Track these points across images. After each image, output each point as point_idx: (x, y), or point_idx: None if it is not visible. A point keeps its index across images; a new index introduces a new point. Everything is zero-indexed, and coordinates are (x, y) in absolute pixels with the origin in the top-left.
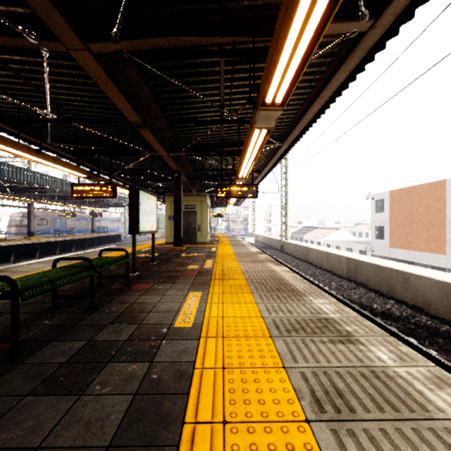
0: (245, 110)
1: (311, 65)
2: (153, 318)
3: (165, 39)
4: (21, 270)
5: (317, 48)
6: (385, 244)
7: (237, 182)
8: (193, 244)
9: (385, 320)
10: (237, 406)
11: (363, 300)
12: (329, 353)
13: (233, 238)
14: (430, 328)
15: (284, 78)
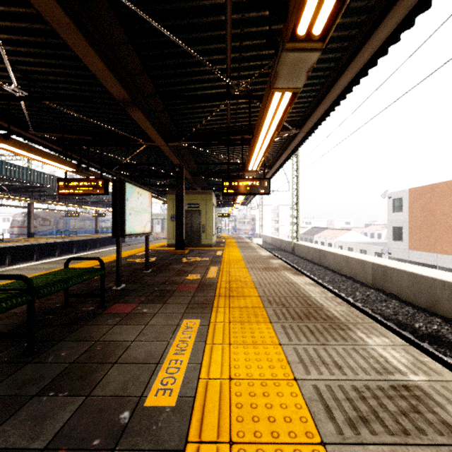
0: (257, 86)
1: (347, 11)
2: (115, 378)
3: None
4: None
5: None
6: (404, 246)
7: (246, 176)
8: (197, 247)
9: (435, 347)
10: None
11: (400, 317)
12: None
13: (241, 239)
14: None
15: None
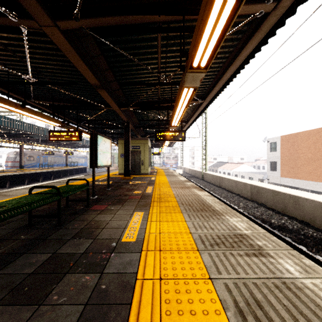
0: (176, 76)
1: (226, 40)
2: (105, 233)
3: (116, 17)
4: (10, 194)
5: (231, 26)
6: (277, 175)
7: (170, 129)
8: (138, 175)
9: (281, 232)
10: (172, 316)
11: (264, 216)
12: (246, 265)
13: (167, 170)
14: (316, 238)
15: (208, 46)
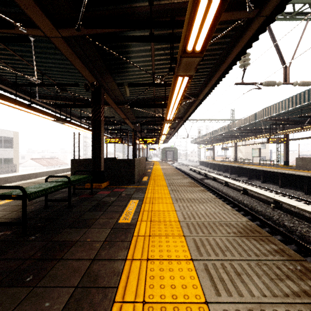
0: None
1: None
2: (17, 203)
3: None
4: None
5: None
6: None
7: None
8: None
9: None
10: None
11: None
12: None
13: None
14: None
15: None
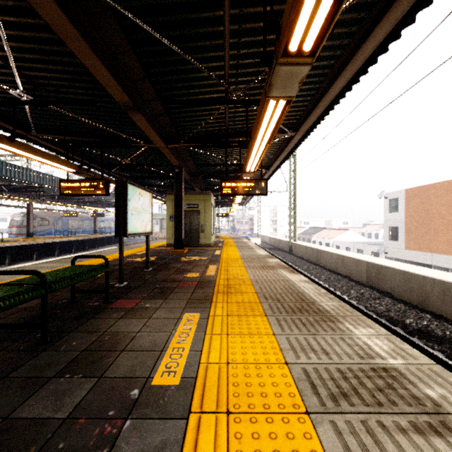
0: (254, 91)
1: (339, 23)
2: (124, 363)
3: None
4: None
5: None
6: (400, 246)
7: (244, 177)
8: (196, 246)
9: (424, 341)
10: None
11: (392, 313)
12: None
13: (239, 239)
14: None
15: (320, 3)
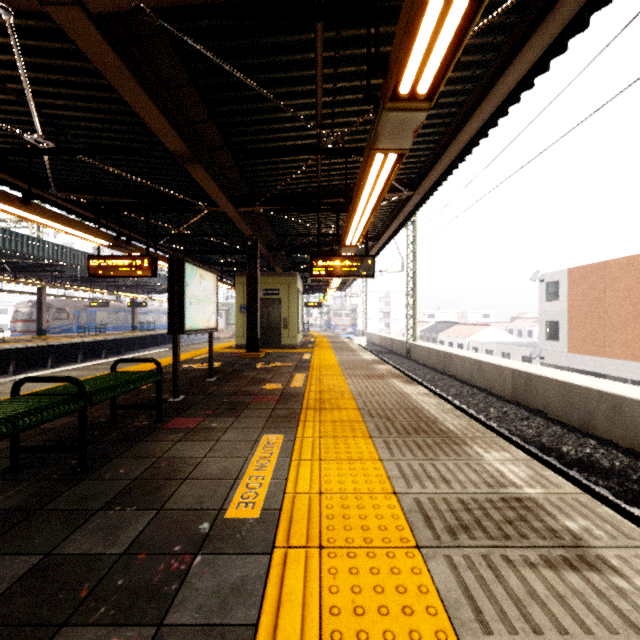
0: (357, 136)
1: (469, 49)
2: (188, 493)
3: None
4: None
5: (483, 14)
6: (561, 348)
7: (343, 252)
8: (276, 348)
9: (585, 475)
10: None
11: (545, 439)
12: (554, 599)
13: (336, 339)
14: None
15: (437, 37)
